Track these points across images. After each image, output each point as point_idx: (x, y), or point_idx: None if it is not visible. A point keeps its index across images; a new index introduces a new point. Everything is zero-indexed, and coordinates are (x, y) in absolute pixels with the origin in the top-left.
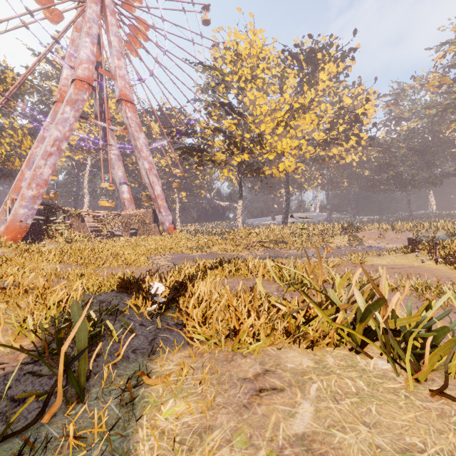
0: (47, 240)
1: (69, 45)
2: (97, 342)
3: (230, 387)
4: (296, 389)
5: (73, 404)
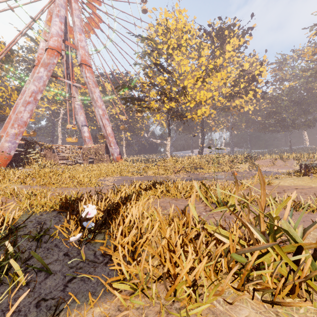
0: (27, 166)
1: (44, 25)
2: None
3: None
4: None
5: None
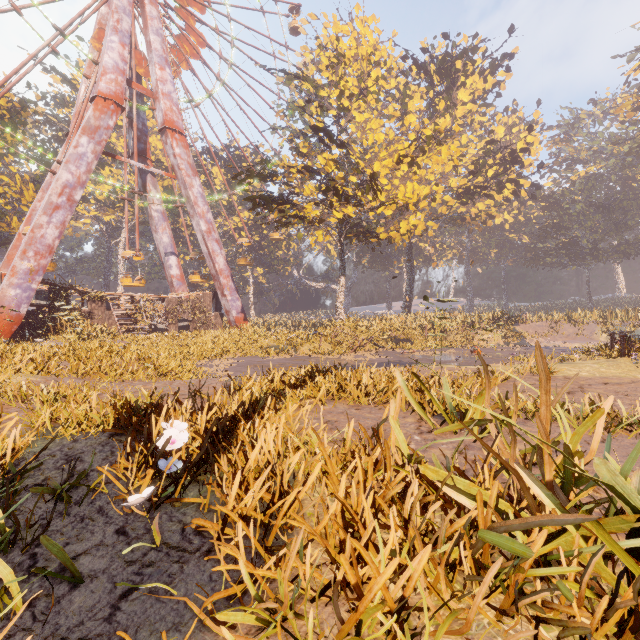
0: (53, 336)
1: (89, 50)
2: None
3: None
4: None
5: None
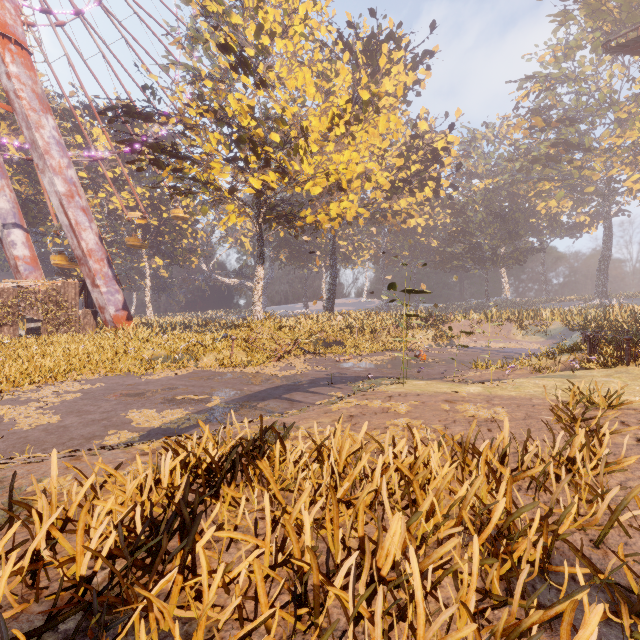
0: None
1: None
2: None
3: None
4: None
5: None
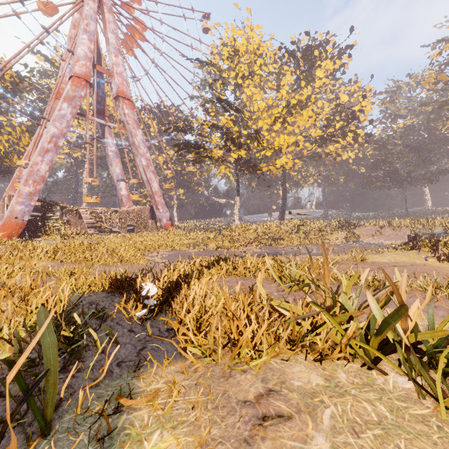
0: (44, 237)
1: (67, 43)
2: (78, 353)
3: (228, 414)
4: (306, 416)
5: (36, 441)
